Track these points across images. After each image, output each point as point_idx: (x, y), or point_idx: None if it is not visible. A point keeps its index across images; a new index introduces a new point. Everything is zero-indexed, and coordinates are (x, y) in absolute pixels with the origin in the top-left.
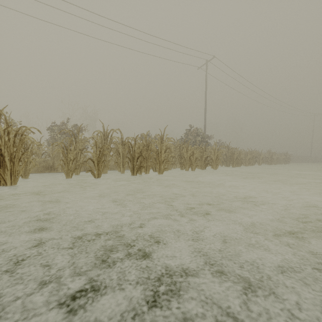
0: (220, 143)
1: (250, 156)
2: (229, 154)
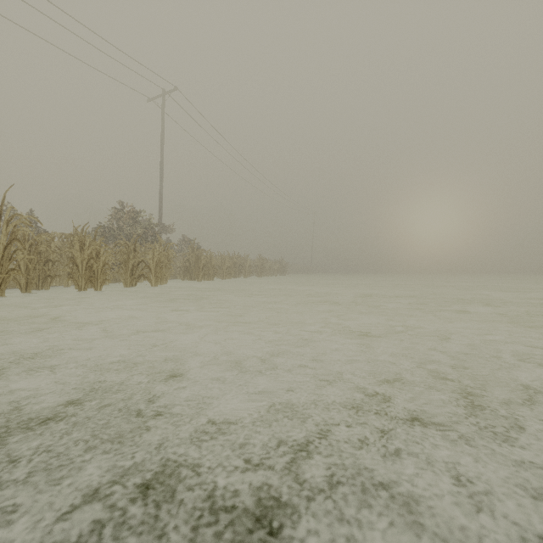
0: (187, 241)
1: (230, 264)
2: (192, 259)
